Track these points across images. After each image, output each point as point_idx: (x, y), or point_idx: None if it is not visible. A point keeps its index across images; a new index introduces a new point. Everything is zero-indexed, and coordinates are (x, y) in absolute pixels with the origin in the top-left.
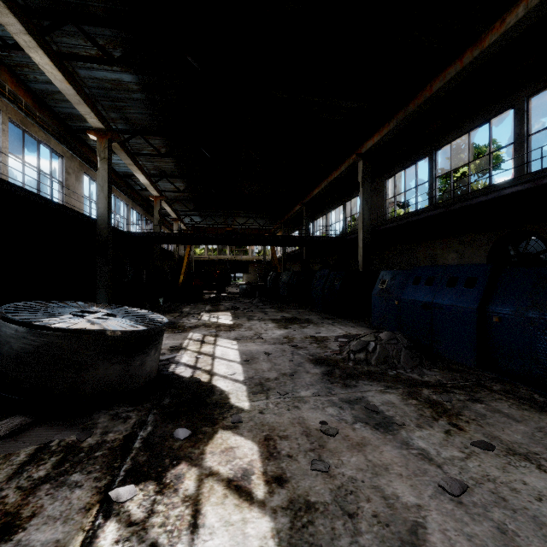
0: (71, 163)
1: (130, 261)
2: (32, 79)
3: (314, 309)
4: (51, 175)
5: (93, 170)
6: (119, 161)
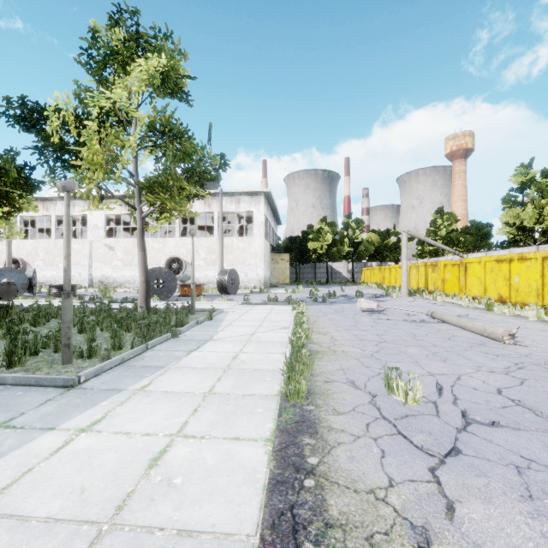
0: None
1: None
2: None
3: None
4: None
5: None
6: None
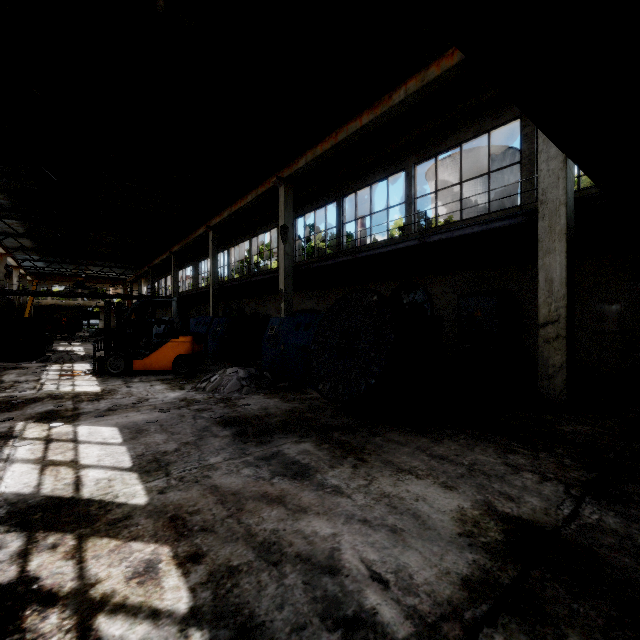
0: None
1: None
2: None
3: None
4: None
5: None
6: None
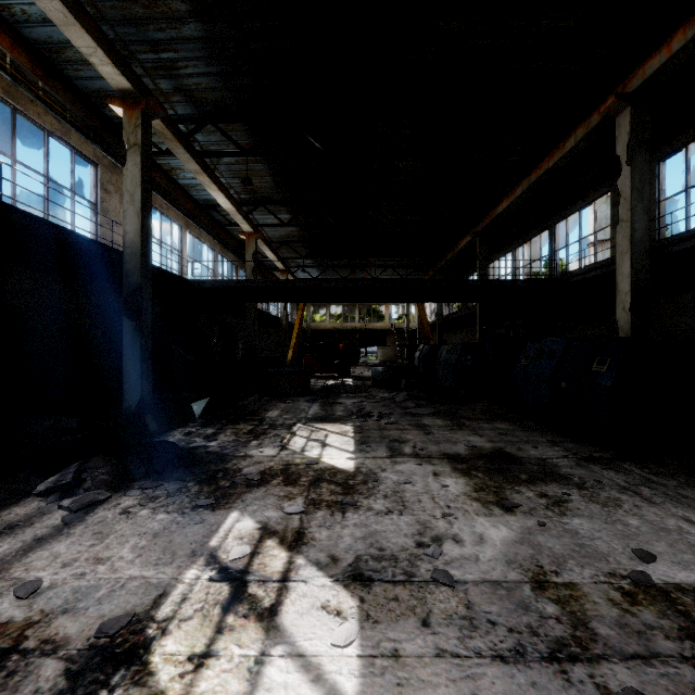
0: (112, 176)
1: (218, 330)
2: (21, 16)
3: (529, 424)
4: (73, 190)
5: (153, 192)
6: (194, 182)
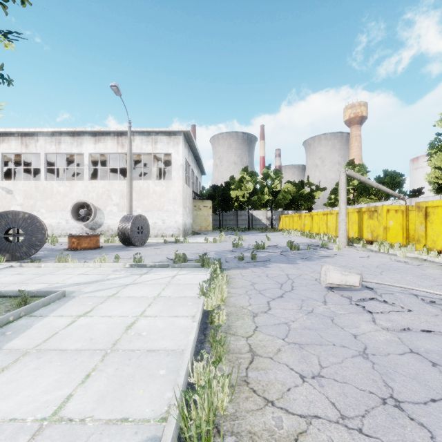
0: None
1: None
2: None
3: None
4: None
5: None
6: None
